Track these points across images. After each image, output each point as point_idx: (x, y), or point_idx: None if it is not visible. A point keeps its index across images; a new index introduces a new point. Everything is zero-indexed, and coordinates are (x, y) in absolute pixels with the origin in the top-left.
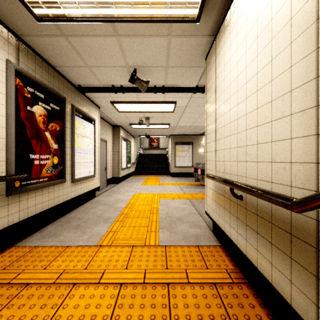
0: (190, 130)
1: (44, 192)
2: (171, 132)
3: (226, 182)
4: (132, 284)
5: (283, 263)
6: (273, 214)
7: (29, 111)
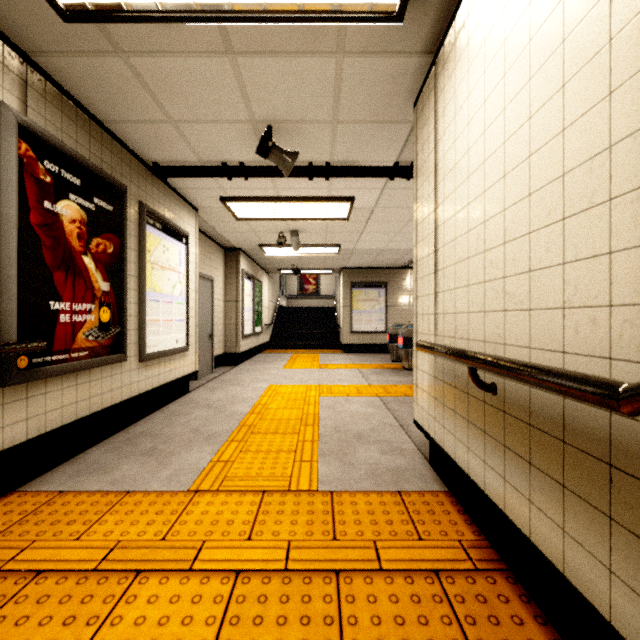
0: (382, 259)
1: (80, 381)
2: (343, 262)
3: (461, 355)
4: (261, 573)
5: (591, 529)
6: (567, 422)
7: (48, 211)
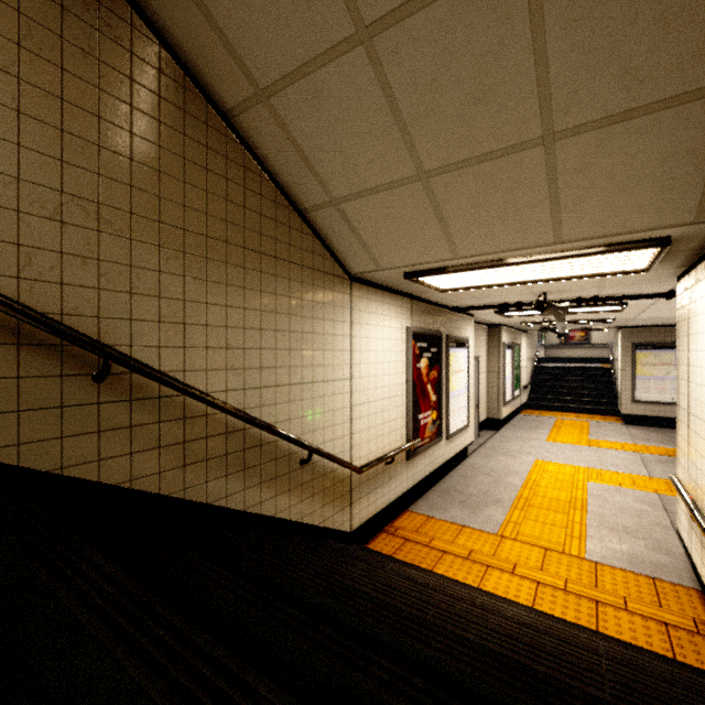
0: None
1: (426, 455)
2: (620, 324)
3: (684, 503)
4: (551, 587)
5: None
6: None
7: (417, 368)
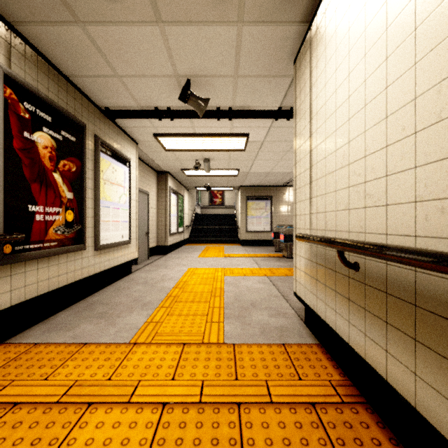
0: (268, 179)
1: (51, 263)
2: (241, 181)
3: (332, 241)
4: (182, 405)
5: (439, 373)
6: (418, 290)
7: (27, 139)
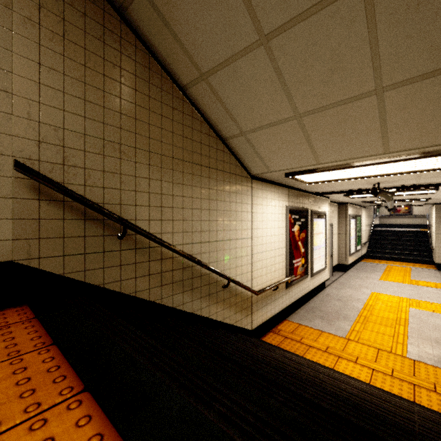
0: None
1: (297, 286)
2: (434, 201)
3: None
4: (382, 373)
5: None
6: None
7: (292, 231)
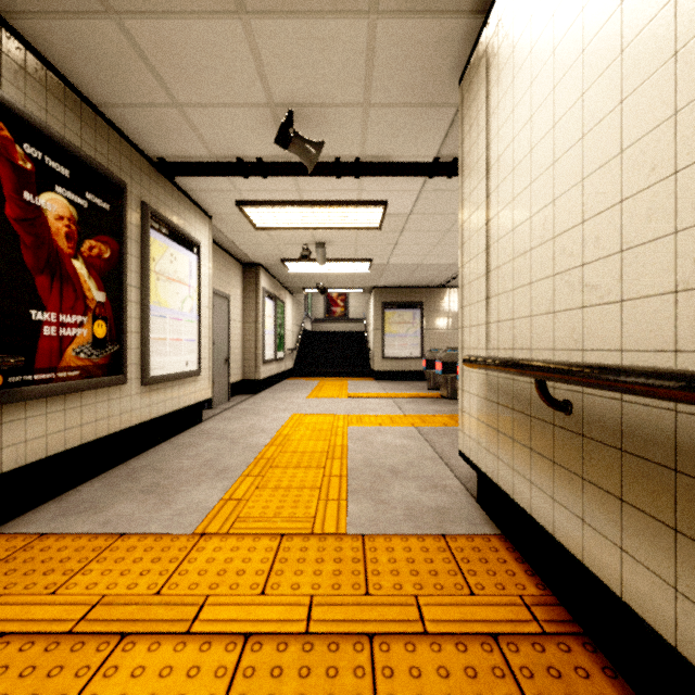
0: (418, 276)
1: (70, 405)
2: (374, 280)
3: (526, 365)
4: (276, 637)
5: None
6: (681, 444)
7: (29, 203)
